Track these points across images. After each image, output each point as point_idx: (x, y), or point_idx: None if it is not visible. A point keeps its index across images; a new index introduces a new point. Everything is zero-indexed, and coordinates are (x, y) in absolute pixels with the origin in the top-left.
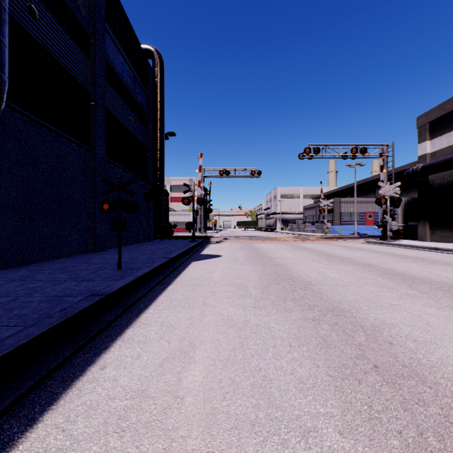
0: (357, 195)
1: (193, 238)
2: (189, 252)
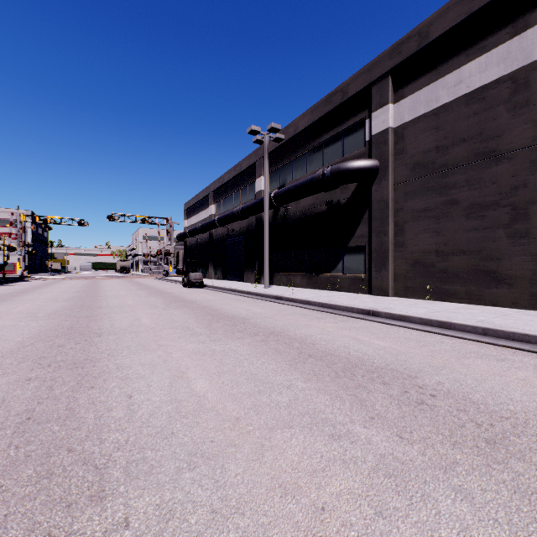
0: None
1: (4, 277)
2: None
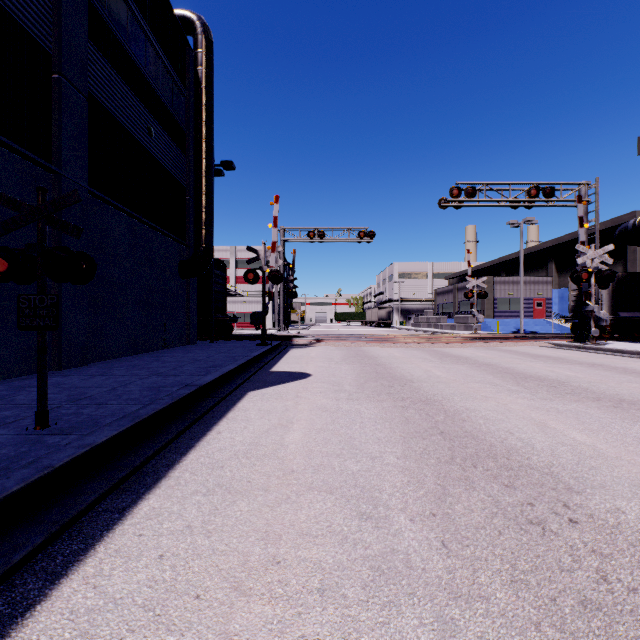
0: (517, 272)
1: (263, 340)
2: (250, 366)
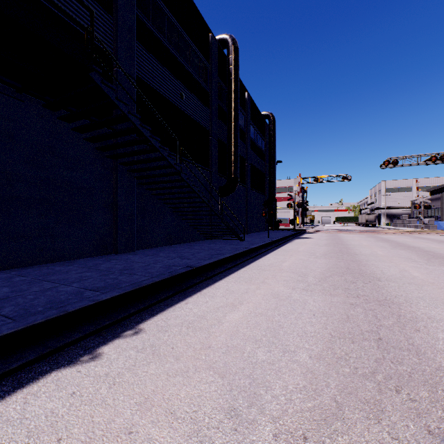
0: None
1: (294, 230)
2: (293, 236)
